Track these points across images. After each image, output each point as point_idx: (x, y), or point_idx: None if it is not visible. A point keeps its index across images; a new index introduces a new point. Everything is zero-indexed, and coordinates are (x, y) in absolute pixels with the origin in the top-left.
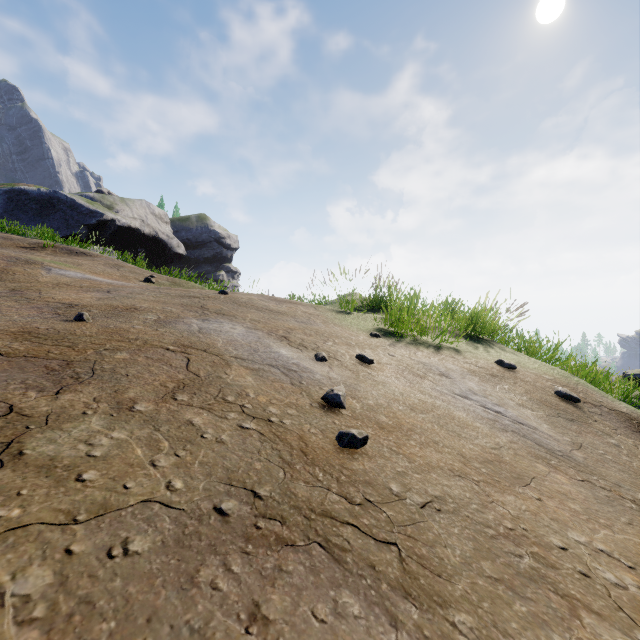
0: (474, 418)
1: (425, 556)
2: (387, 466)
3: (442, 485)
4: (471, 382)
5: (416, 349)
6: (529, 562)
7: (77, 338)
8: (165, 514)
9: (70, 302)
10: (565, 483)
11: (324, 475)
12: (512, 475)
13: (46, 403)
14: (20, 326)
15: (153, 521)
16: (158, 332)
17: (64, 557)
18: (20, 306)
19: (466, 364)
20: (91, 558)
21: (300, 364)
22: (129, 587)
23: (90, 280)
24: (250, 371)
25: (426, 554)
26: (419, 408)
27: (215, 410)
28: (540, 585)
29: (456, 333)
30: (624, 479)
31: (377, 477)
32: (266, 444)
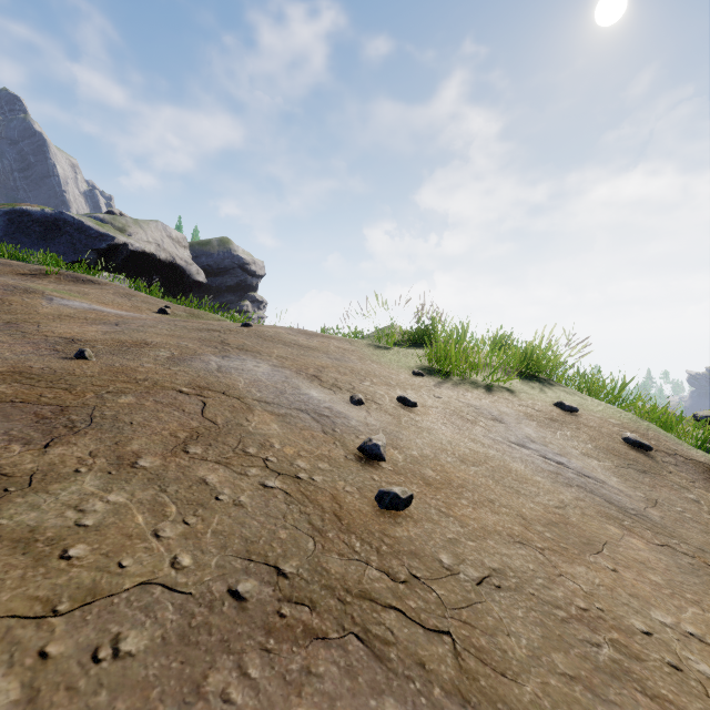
0: (533, 471)
1: (485, 648)
2: (436, 532)
3: (501, 555)
4: (528, 428)
5: (465, 390)
6: (609, 653)
7: (76, 379)
8: (168, 600)
9: (72, 336)
10: (642, 549)
11: (362, 545)
12: (581, 540)
13: (32, 459)
14: (10, 365)
15: (152, 610)
16: (171, 371)
17: (37, 662)
18: (14, 341)
19: (522, 407)
20: (71, 663)
21: (333, 408)
22: (117, 702)
23: (97, 311)
24: (275, 417)
25: (486, 645)
26: (470, 459)
27: (233, 465)
28: (624, 683)
29: (509, 371)
30: (708, 542)
31: (424, 546)
32: (293, 507)
